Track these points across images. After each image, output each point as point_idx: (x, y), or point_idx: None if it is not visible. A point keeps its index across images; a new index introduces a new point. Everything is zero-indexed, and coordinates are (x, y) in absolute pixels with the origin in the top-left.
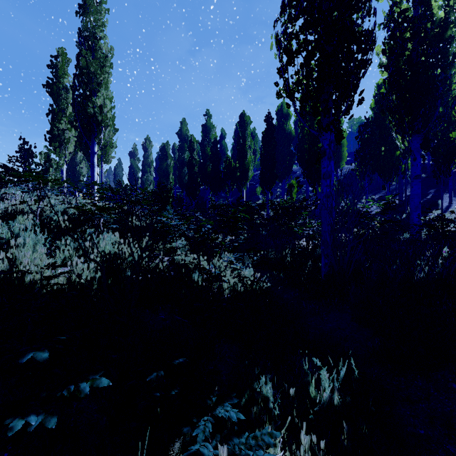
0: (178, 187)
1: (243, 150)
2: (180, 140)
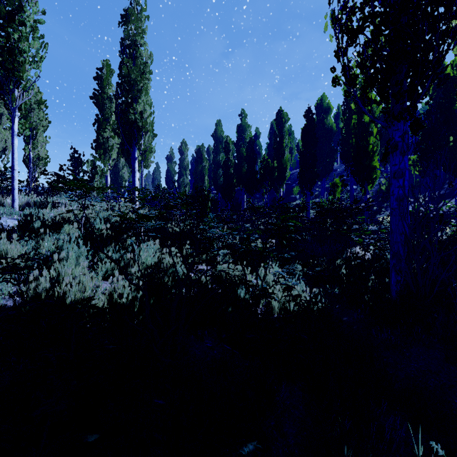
0: (212, 188)
1: (280, 149)
2: (215, 141)
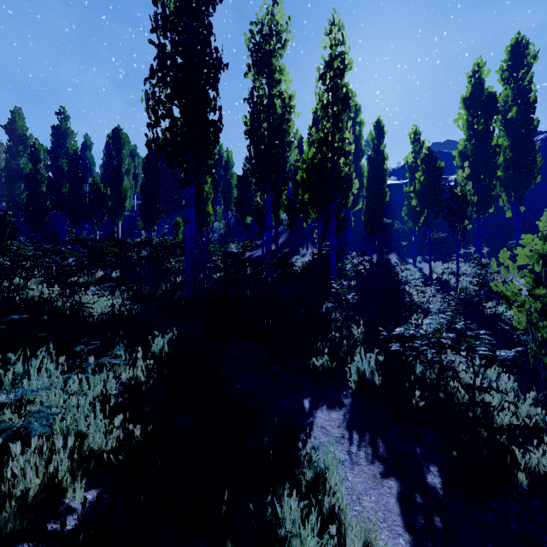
0: (3, 206)
1: (118, 174)
2: (11, 138)
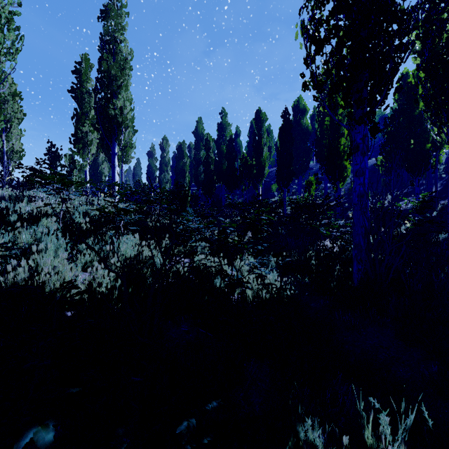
0: (194, 184)
1: (259, 147)
2: (196, 138)
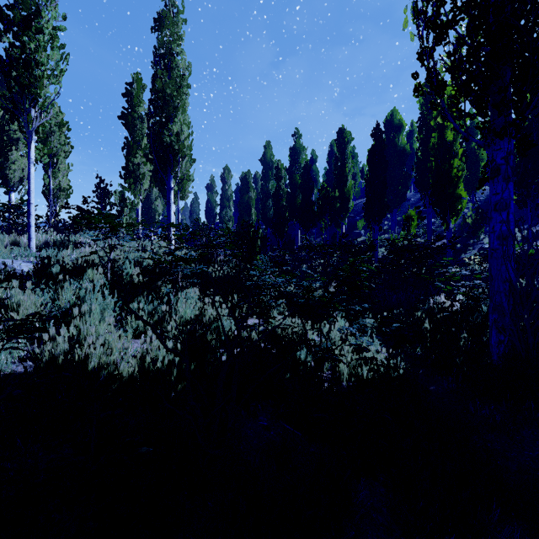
0: (260, 222)
1: (342, 175)
2: (264, 167)
